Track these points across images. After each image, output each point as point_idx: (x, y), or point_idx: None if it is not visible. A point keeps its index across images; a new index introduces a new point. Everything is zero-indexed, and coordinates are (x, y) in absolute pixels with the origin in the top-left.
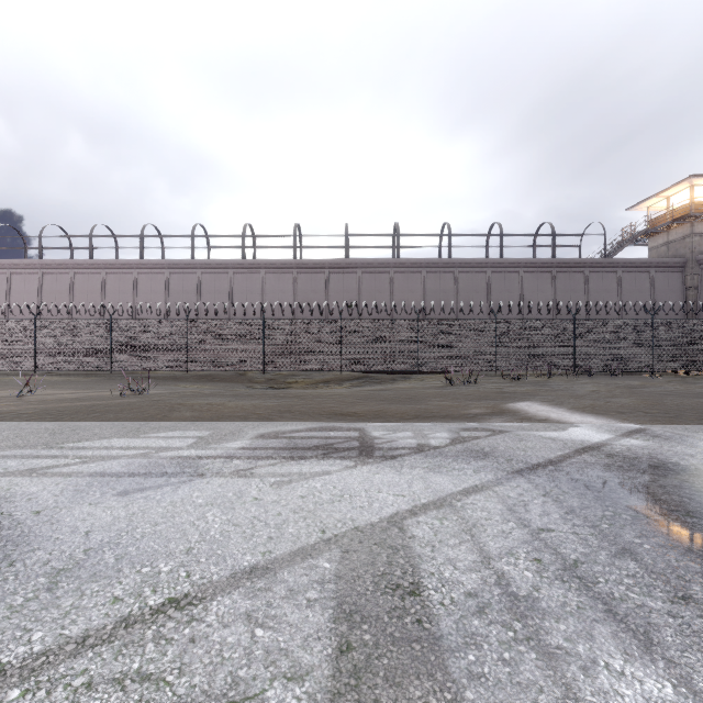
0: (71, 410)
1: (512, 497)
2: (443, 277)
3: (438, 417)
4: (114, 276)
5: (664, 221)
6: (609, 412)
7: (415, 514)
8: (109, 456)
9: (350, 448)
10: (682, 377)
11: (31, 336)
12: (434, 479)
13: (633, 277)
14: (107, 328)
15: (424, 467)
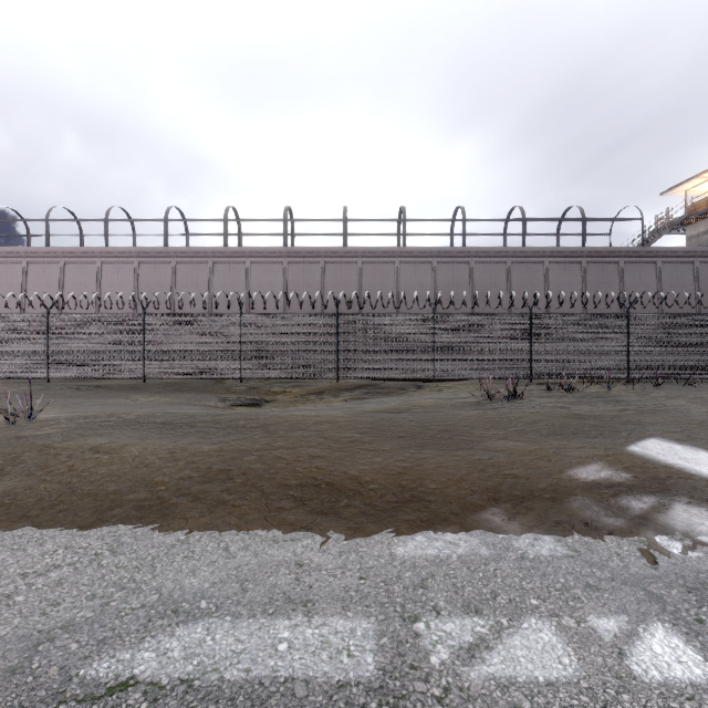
0: None
1: None
2: (456, 268)
3: (544, 502)
4: (74, 266)
5: (706, 205)
6: None
7: None
8: None
9: None
10: None
11: None
12: None
13: (674, 268)
14: (42, 325)
15: None
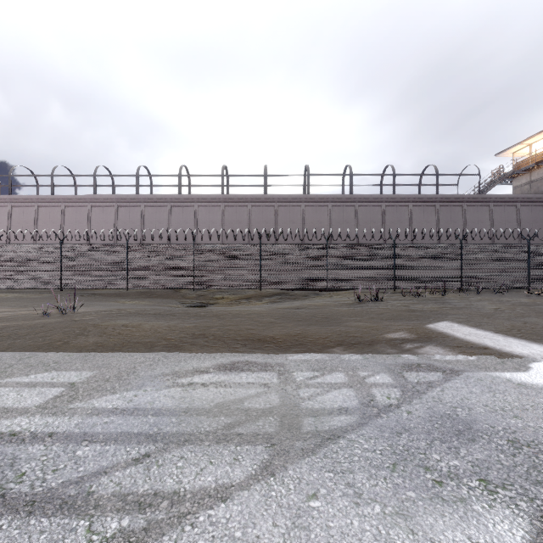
0: None
1: None
2: (345, 210)
3: (364, 345)
4: (72, 208)
5: (526, 164)
6: (542, 337)
7: None
8: None
9: (267, 411)
10: None
11: None
12: (426, 521)
13: (502, 210)
14: (57, 252)
15: (390, 469)
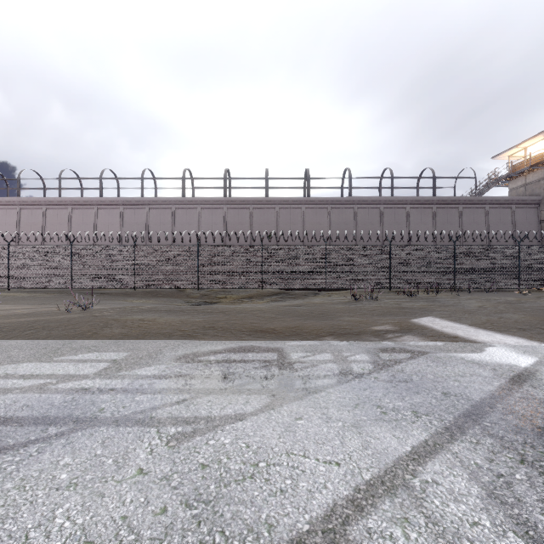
0: (12, 326)
1: (481, 465)
2: (345, 212)
3: (352, 335)
4: (79, 211)
5: (522, 167)
6: (509, 329)
7: (361, 510)
8: (0, 389)
9: (269, 376)
10: None
11: (5, 259)
12: (370, 429)
13: (498, 212)
14: (68, 253)
15: (353, 406)
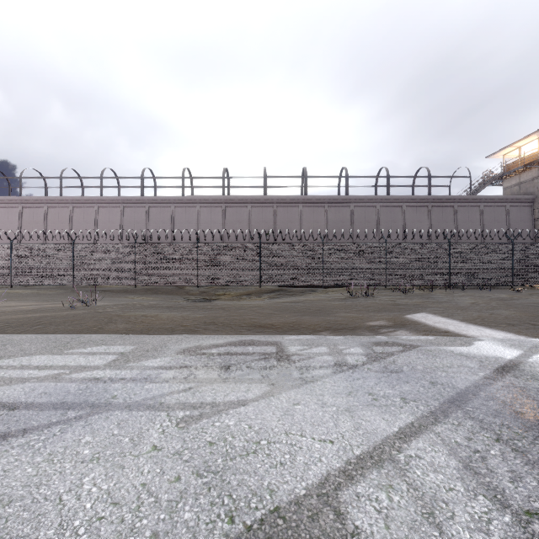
0: (20, 322)
1: (460, 443)
2: (341, 210)
3: (348, 330)
4: (80, 209)
5: (516, 166)
6: (499, 324)
7: (351, 478)
8: (18, 378)
9: (268, 367)
10: (538, 290)
11: (8, 257)
12: (361, 413)
13: (492, 210)
14: (70, 251)
15: (347, 394)
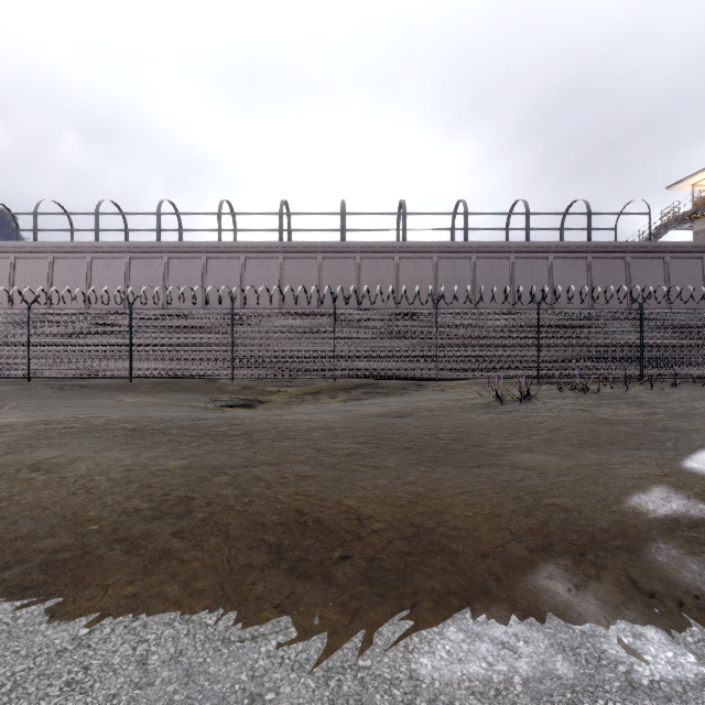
0: None
1: None
2: (458, 263)
3: (616, 553)
4: (64, 261)
5: None
6: None
7: None
8: None
9: None
10: None
11: None
12: None
13: (682, 264)
14: (23, 321)
15: None
